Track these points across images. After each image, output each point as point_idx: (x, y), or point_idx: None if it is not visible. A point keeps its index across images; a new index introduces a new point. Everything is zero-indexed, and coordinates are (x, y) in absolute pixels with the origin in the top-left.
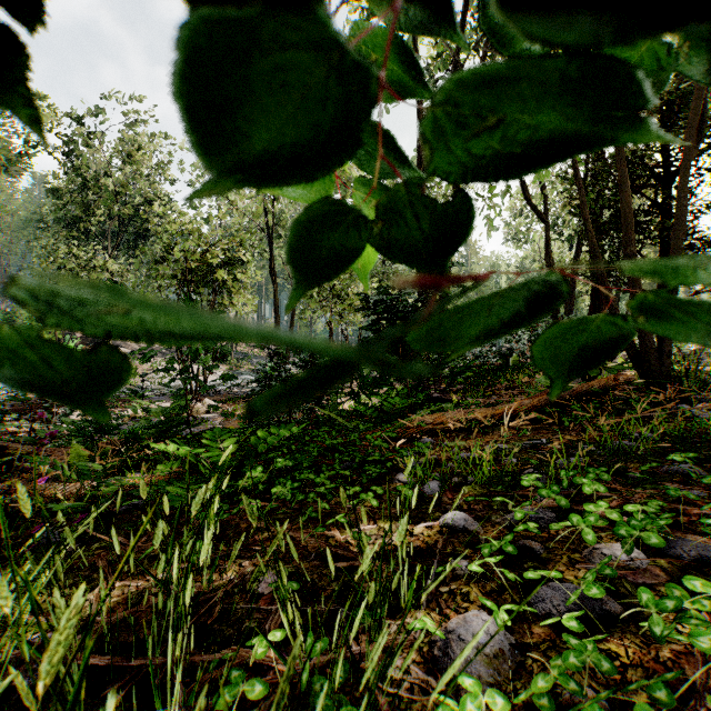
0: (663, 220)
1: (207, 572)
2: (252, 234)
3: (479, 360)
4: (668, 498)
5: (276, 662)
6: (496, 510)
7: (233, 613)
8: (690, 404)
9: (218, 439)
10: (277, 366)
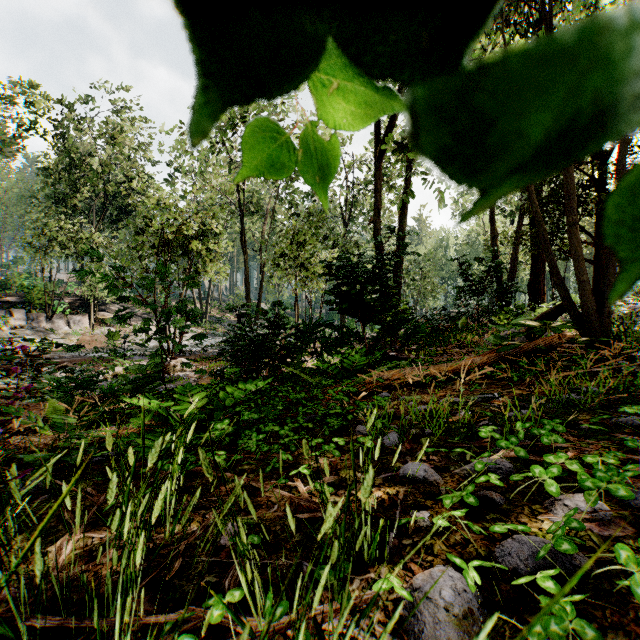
0: (600, 193)
1: (171, 523)
2: (224, 209)
3: (431, 322)
4: (621, 448)
5: (234, 623)
6: (454, 461)
7: (194, 567)
8: (629, 361)
9: (188, 393)
10: (245, 326)
